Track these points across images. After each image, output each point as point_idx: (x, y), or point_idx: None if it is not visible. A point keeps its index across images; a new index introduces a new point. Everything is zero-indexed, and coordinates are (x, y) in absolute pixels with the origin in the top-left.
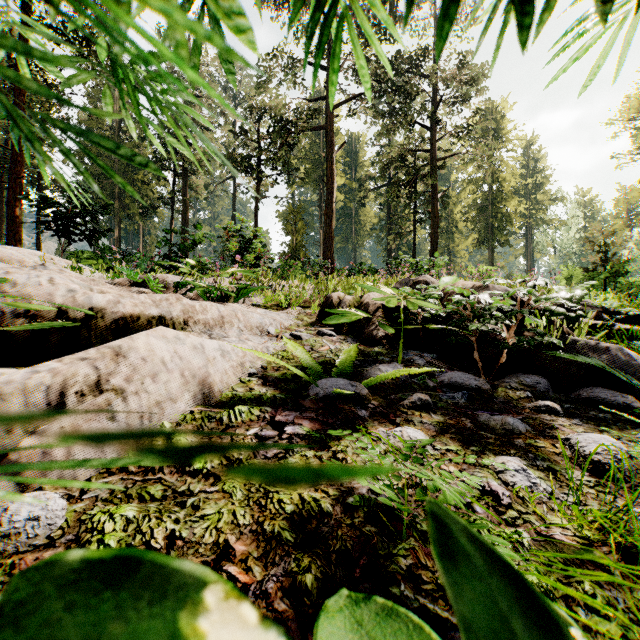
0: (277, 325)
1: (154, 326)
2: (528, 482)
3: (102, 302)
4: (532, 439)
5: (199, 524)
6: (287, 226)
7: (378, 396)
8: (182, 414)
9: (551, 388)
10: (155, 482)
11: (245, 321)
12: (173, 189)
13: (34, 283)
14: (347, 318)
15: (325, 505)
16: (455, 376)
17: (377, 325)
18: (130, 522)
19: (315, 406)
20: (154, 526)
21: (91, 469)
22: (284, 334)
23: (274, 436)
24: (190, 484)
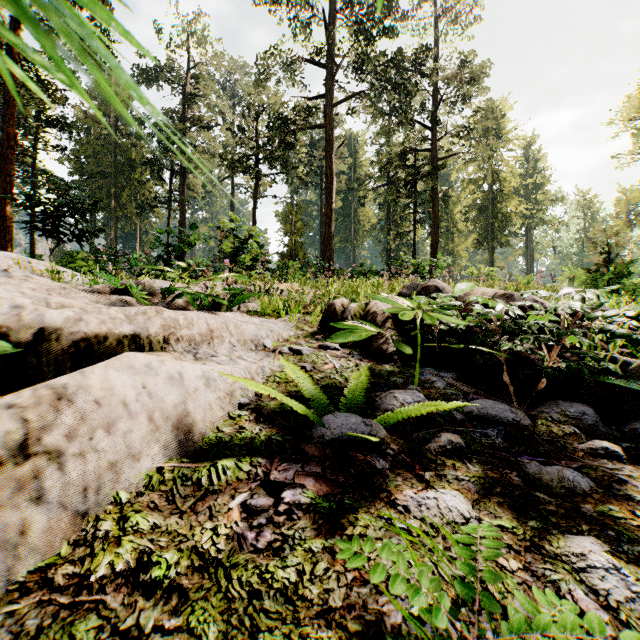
0: (274, 337)
1: (126, 347)
2: (626, 591)
3: (58, 320)
4: (604, 505)
5: None
6: (286, 226)
7: (397, 436)
8: (147, 475)
9: (599, 420)
10: (88, 609)
11: (238, 334)
12: (170, 188)
13: None
14: (356, 335)
15: None
16: (486, 406)
17: (387, 338)
18: None
19: (321, 454)
20: None
21: None
22: (282, 348)
23: (268, 507)
24: (141, 612)
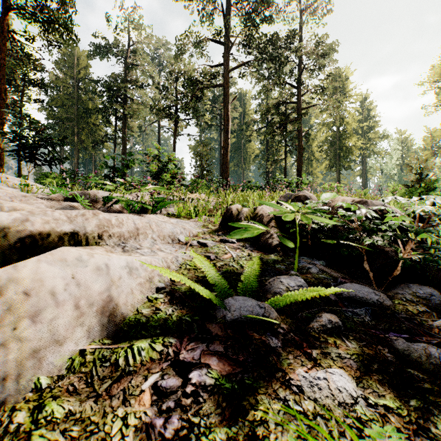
0: (187, 233)
1: (66, 242)
2: None
3: (7, 221)
4: None
5: None
6: (196, 155)
7: (285, 315)
8: (69, 358)
9: None
10: None
11: (158, 231)
12: (116, 129)
13: None
14: (249, 232)
15: None
16: (354, 289)
17: (271, 234)
18: None
19: (223, 333)
20: None
21: None
22: (192, 242)
23: (176, 388)
24: None
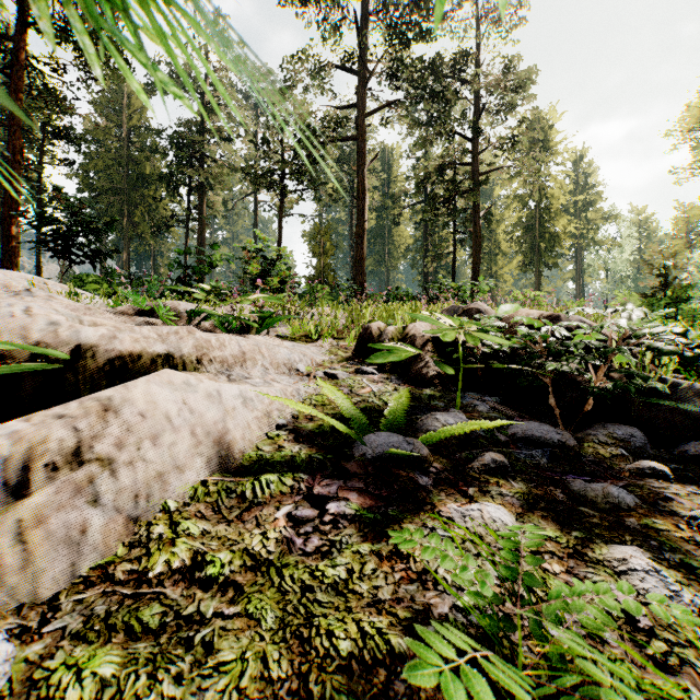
0: (308, 361)
1: (159, 366)
2: (665, 590)
3: (93, 337)
4: (648, 518)
5: (212, 681)
6: (314, 247)
7: (440, 455)
8: (192, 487)
9: (648, 442)
10: (151, 599)
11: (270, 357)
12: (188, 206)
13: (5, 314)
14: (396, 355)
15: (396, 641)
16: (531, 428)
17: (427, 362)
18: (106, 685)
19: (363, 471)
20: (143, 692)
21: (61, 578)
22: (316, 372)
23: (313, 517)
24: (200, 602)
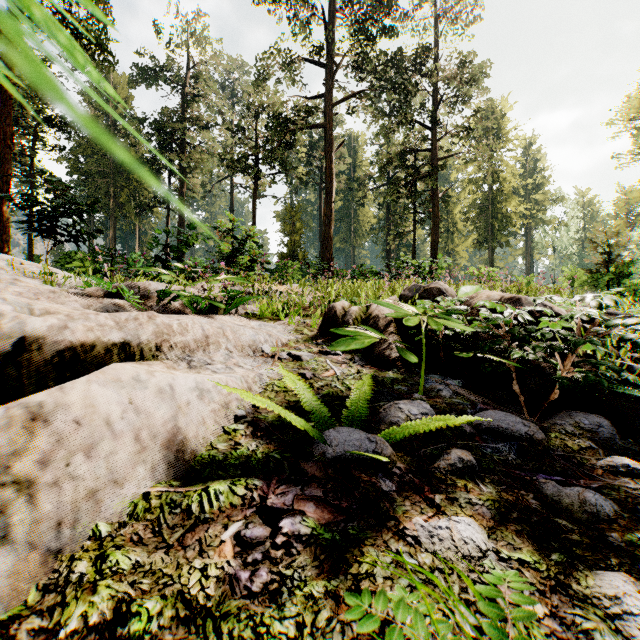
0: (273, 341)
1: (115, 355)
2: None
3: (41, 328)
4: (632, 533)
5: None
6: (285, 226)
7: (403, 452)
8: (131, 502)
9: (616, 432)
10: None
11: (235, 340)
12: (169, 188)
13: None
14: (358, 342)
15: None
16: (496, 418)
17: (390, 343)
18: None
19: (322, 474)
20: None
21: None
22: (281, 353)
23: (264, 539)
24: None
